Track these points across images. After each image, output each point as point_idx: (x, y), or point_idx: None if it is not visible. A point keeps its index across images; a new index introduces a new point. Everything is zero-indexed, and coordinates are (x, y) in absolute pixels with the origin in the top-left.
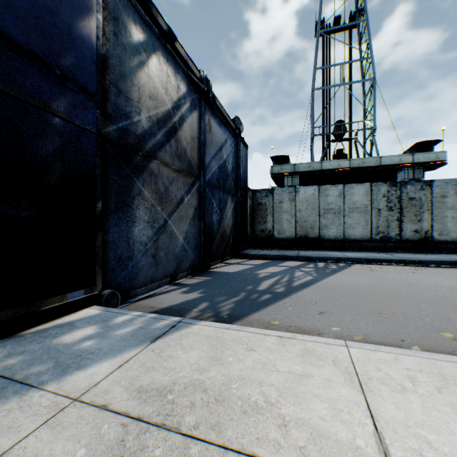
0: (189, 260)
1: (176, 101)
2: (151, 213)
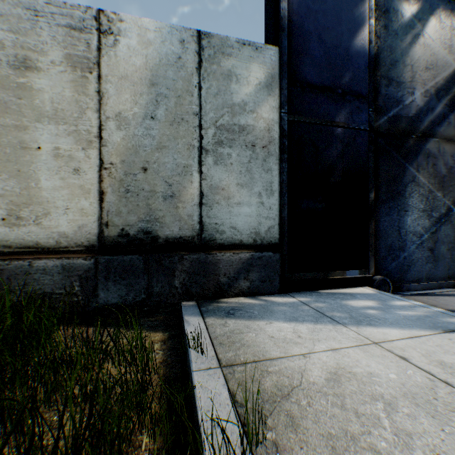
0: None
1: None
2: (427, 200)
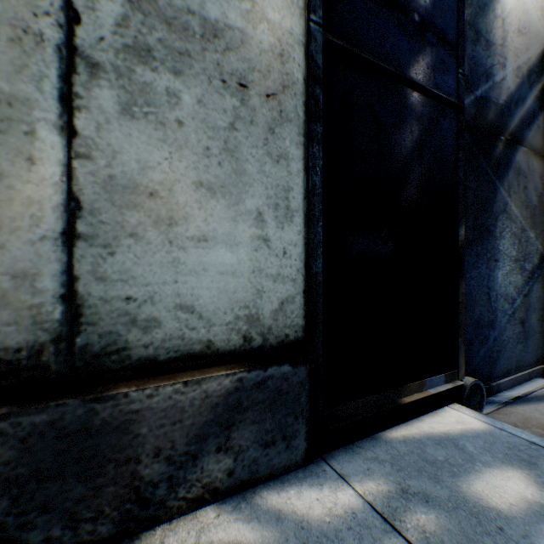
0: None
1: None
2: (519, 243)
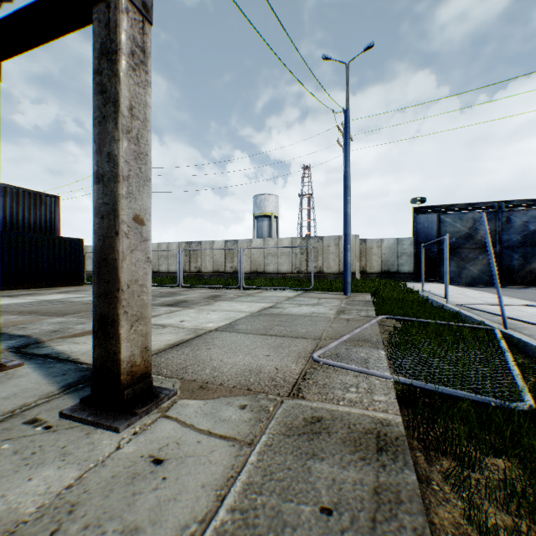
0: (483, 280)
1: (471, 226)
2: (456, 264)
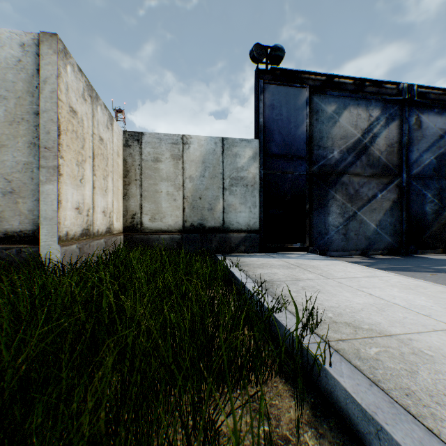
0: (384, 242)
1: (365, 128)
2: (342, 208)
